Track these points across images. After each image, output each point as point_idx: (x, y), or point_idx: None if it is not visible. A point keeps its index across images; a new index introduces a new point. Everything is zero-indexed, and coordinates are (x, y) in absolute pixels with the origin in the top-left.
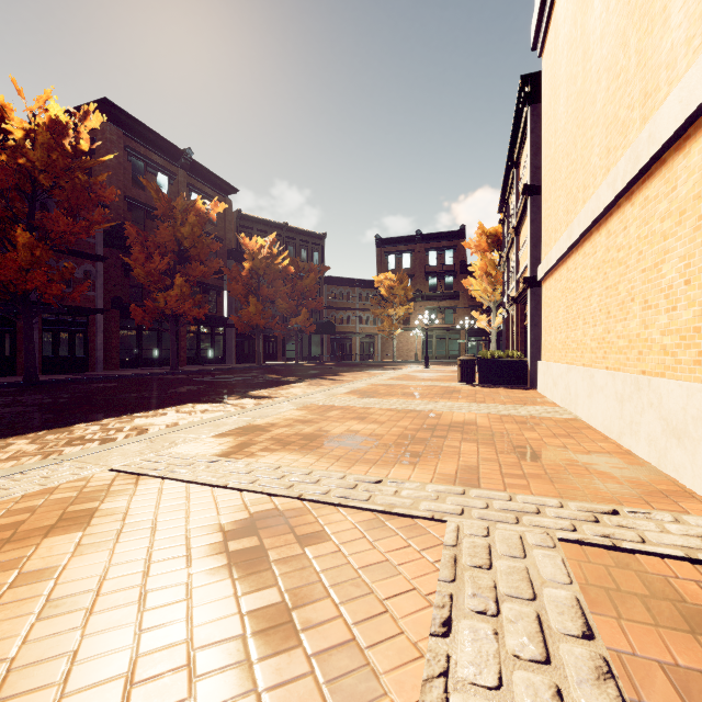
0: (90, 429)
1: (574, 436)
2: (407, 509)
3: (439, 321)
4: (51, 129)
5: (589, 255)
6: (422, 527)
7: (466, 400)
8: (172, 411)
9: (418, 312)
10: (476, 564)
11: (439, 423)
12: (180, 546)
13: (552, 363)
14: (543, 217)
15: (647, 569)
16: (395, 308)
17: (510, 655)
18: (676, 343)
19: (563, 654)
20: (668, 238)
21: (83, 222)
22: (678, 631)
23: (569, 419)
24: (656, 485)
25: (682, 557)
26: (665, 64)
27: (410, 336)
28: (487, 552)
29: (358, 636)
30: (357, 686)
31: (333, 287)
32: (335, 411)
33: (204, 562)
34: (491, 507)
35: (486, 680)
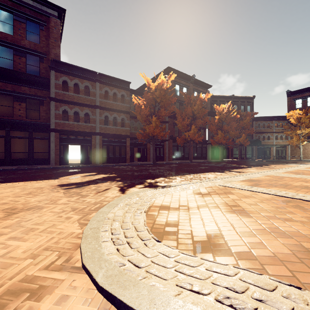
0: (191, 176)
1: None
2: None
3: None
4: (161, 84)
5: None
6: None
7: None
8: (209, 174)
9: None
10: None
11: None
12: (268, 202)
13: None
14: None
15: None
16: (301, 130)
17: None
18: None
19: None
20: None
21: (168, 111)
22: None
23: None
24: None
25: None
26: None
27: None
28: None
29: None
30: None
31: (259, 122)
32: (285, 178)
33: (281, 205)
34: None
35: None
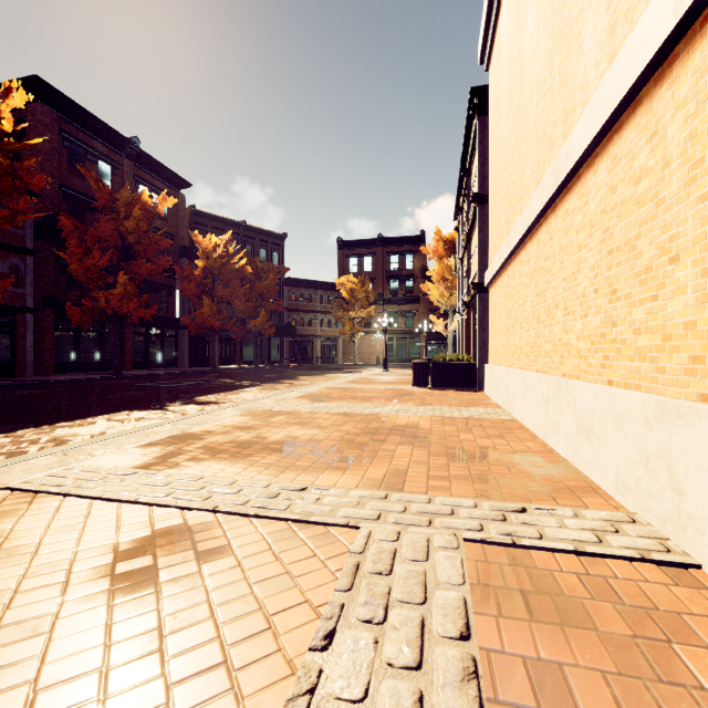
0: None
1: (506, 436)
2: (324, 517)
3: (400, 325)
4: None
5: (524, 263)
6: (335, 534)
7: (415, 403)
8: (103, 420)
9: (380, 315)
10: (377, 570)
11: (382, 427)
12: (60, 572)
13: (495, 366)
14: (489, 226)
15: (539, 565)
16: (357, 311)
17: (384, 664)
18: (588, 348)
19: (436, 657)
20: (582, 249)
21: (6, 210)
22: (551, 624)
23: (507, 420)
24: (567, 481)
25: (572, 551)
26: (580, 85)
27: (372, 339)
28: (391, 557)
29: (233, 658)
30: None
31: (294, 289)
32: (280, 417)
33: (83, 587)
34: (409, 510)
35: (352, 693)
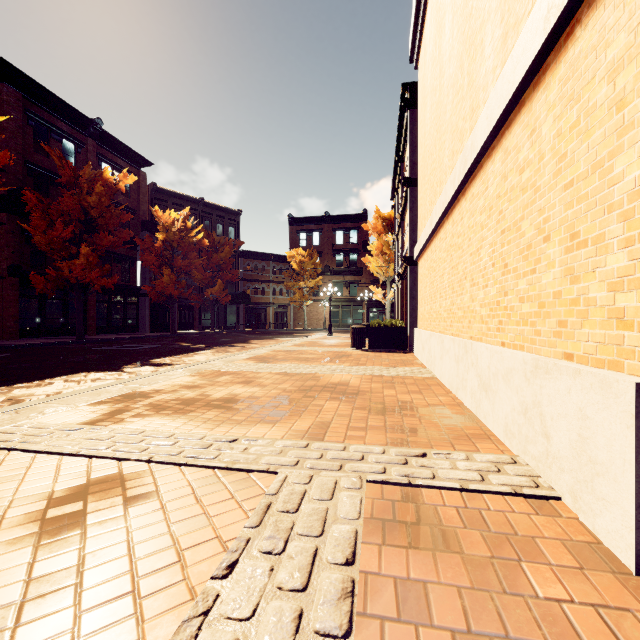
0: None
1: (424, 391)
2: (248, 464)
3: (345, 294)
4: None
5: (443, 239)
6: (256, 479)
7: (351, 364)
8: (60, 381)
9: (326, 285)
10: (285, 509)
11: (317, 385)
12: None
13: (421, 330)
14: (418, 206)
15: (427, 501)
16: (306, 281)
17: (275, 587)
18: (488, 314)
19: (321, 581)
20: (484, 228)
21: None
22: (427, 549)
23: (428, 378)
24: (467, 430)
25: (457, 488)
26: (482, 86)
27: (320, 306)
28: (301, 497)
29: (143, 588)
30: (118, 635)
31: (249, 261)
32: (226, 376)
33: (14, 532)
34: (324, 457)
35: (241, 613)
